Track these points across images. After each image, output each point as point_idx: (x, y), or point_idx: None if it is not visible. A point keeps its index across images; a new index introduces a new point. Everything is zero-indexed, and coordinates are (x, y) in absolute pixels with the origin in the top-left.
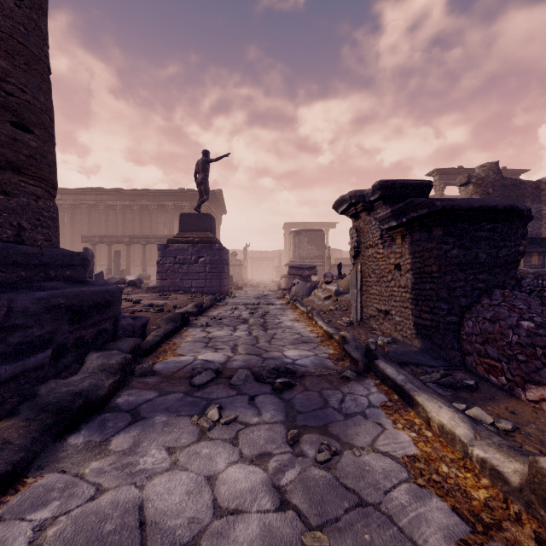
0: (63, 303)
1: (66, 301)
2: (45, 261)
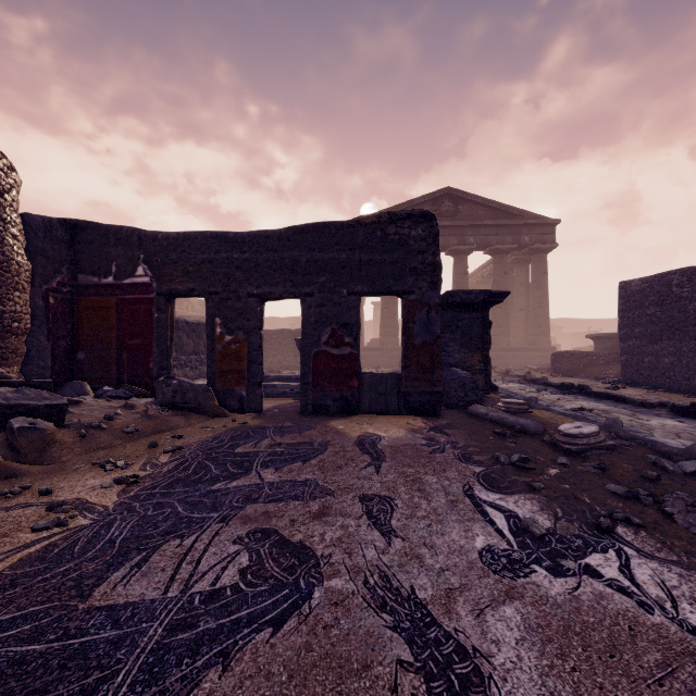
0: (543, 355)
1: (544, 355)
2: (544, 349)
